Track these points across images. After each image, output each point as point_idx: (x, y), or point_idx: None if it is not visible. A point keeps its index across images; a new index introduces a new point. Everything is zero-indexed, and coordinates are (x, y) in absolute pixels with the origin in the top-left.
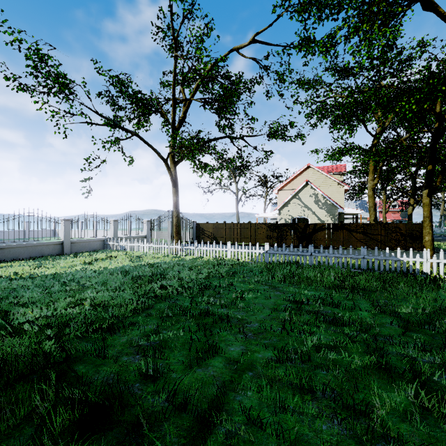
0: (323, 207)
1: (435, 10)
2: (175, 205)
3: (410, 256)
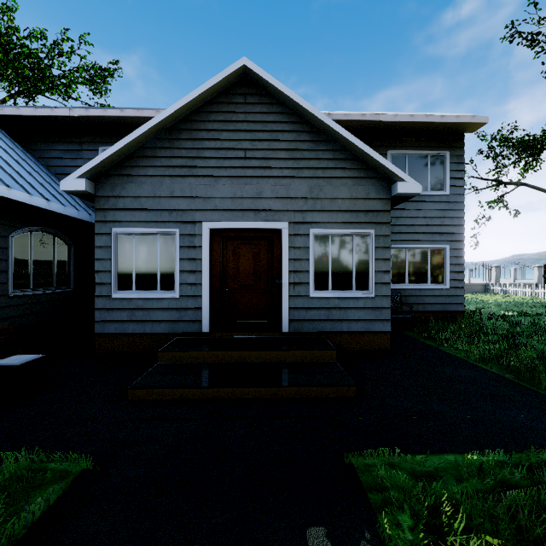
0: None
1: None
2: None
3: None
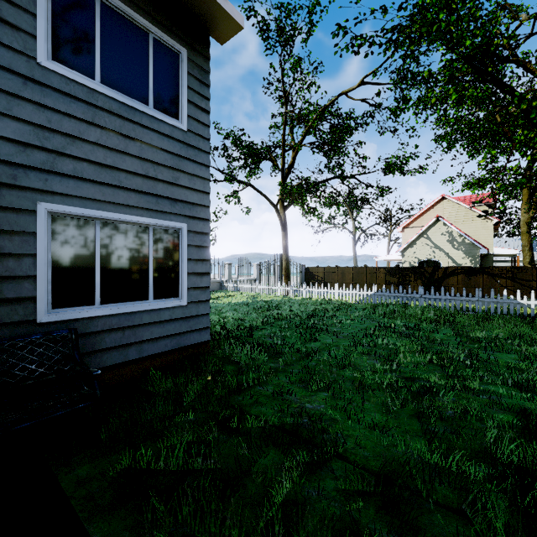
0: (460, 247)
1: (525, 67)
2: (284, 249)
3: (532, 299)
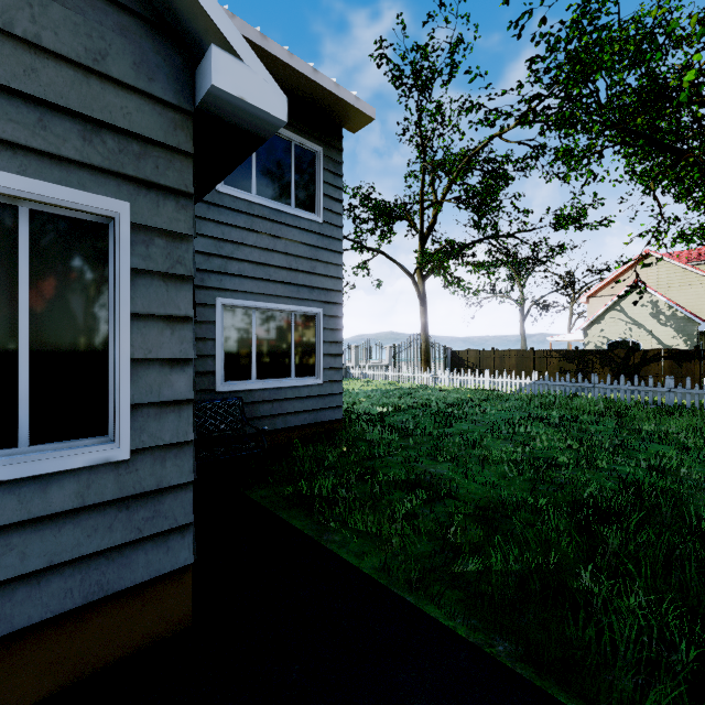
0: (669, 322)
1: None
2: (423, 328)
3: None
